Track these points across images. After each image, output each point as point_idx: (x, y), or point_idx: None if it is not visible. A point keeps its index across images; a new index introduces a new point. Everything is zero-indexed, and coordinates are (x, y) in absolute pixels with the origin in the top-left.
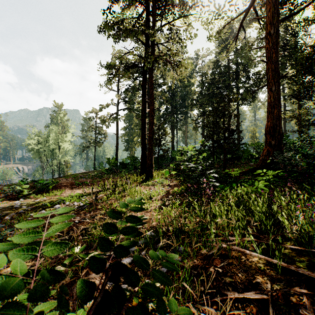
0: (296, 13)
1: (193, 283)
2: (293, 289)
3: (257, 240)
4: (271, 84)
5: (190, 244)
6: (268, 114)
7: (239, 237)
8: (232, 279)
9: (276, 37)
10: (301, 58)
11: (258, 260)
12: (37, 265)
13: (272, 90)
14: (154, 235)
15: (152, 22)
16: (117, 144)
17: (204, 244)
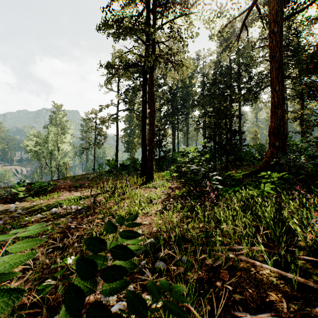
0: (300, 11)
1: (198, 300)
2: (314, 310)
3: (267, 250)
4: (275, 84)
5: (194, 253)
6: (272, 114)
7: (247, 246)
8: (242, 296)
9: (280, 35)
10: (306, 57)
11: (269, 273)
12: (25, 279)
13: (276, 90)
14: (154, 242)
15: (153, 21)
16: (117, 146)
17: (209, 253)
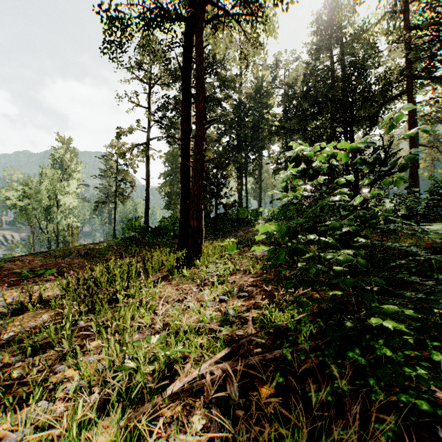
0: None
1: None
2: None
3: None
4: None
5: None
6: None
7: None
8: None
9: None
10: None
11: None
12: None
13: None
14: None
15: None
16: (148, 197)
17: None
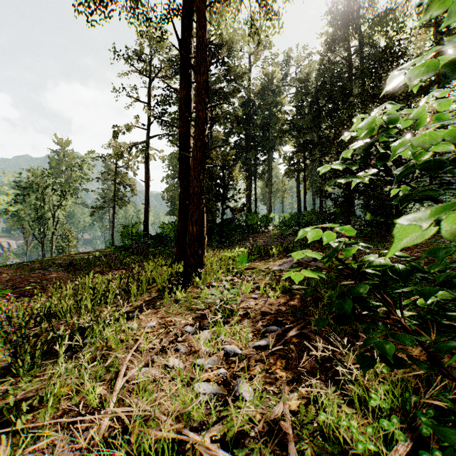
0: None
1: None
2: None
3: None
4: None
5: None
6: None
7: None
8: None
9: None
10: None
11: None
12: None
13: None
14: None
15: None
16: (148, 201)
17: None
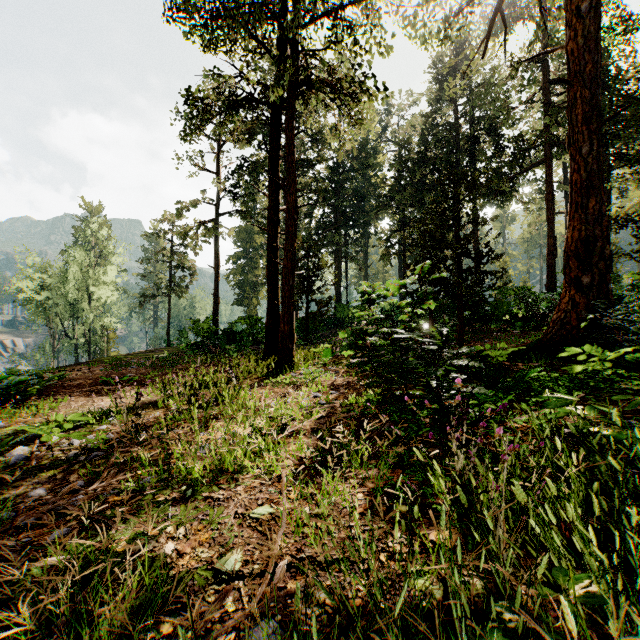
0: None
1: None
2: None
3: None
4: (582, 137)
5: None
6: (574, 210)
7: None
8: None
9: (594, 22)
10: None
11: None
12: None
13: (583, 153)
14: None
15: None
16: (217, 291)
17: None
